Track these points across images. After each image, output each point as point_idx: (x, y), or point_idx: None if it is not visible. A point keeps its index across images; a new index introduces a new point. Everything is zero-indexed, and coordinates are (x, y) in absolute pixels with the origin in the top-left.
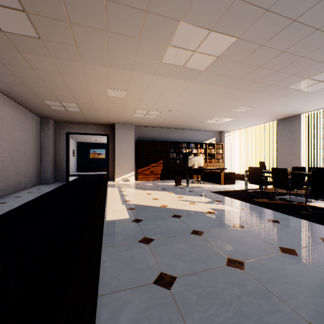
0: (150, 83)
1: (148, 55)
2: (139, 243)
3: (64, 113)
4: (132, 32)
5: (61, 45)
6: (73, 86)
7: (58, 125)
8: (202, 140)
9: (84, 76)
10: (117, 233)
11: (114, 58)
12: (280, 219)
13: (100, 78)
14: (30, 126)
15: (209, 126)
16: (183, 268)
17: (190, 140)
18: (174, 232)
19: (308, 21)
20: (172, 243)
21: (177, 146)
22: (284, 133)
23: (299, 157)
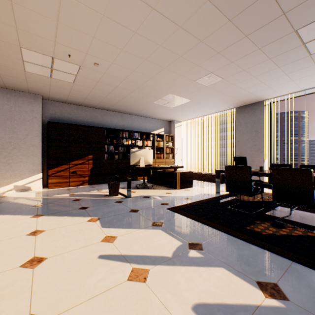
0: None
1: None
2: None
3: None
4: None
5: None
6: None
7: None
8: (148, 130)
9: None
10: None
11: None
12: None
13: None
14: None
15: (158, 110)
16: None
17: (133, 129)
18: None
19: None
20: None
21: (115, 135)
22: (245, 124)
23: (263, 151)
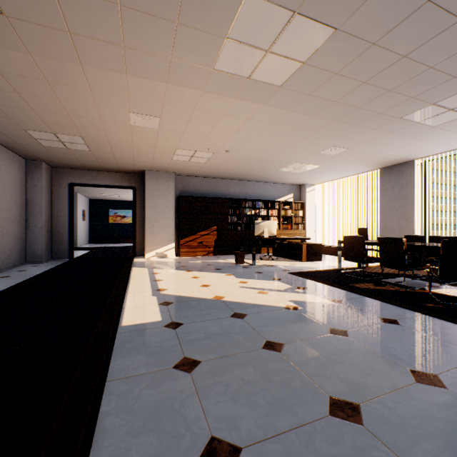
0: (196, 105)
1: (193, 55)
2: (175, 370)
3: (64, 152)
4: (164, 9)
5: (42, 29)
6: (72, 107)
7: (56, 172)
8: (274, 198)
9: (89, 90)
10: (137, 350)
11: (137, 58)
12: (399, 317)
13: (117, 94)
14: (8, 172)
15: (284, 176)
16: (253, 424)
17: (256, 197)
18: (235, 345)
19: (449, 3)
20: (232, 368)
21: (238, 205)
22: (391, 188)
23: (413, 221)
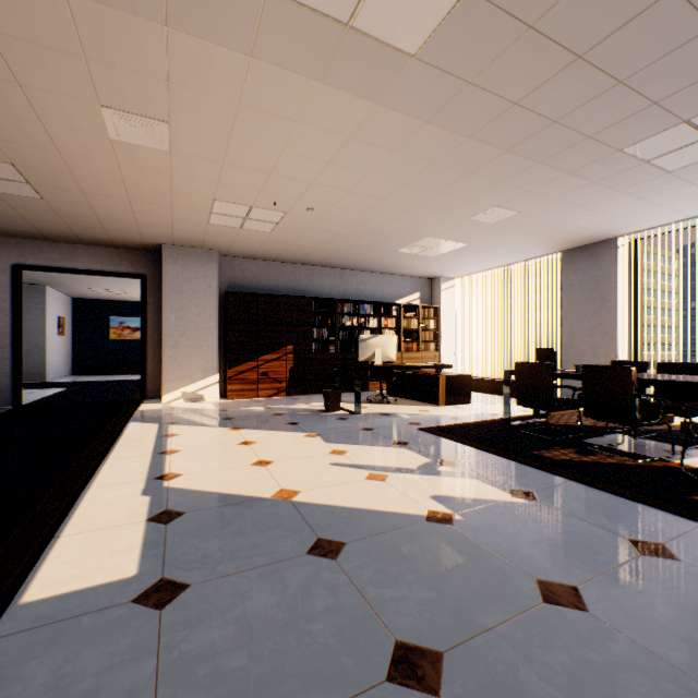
0: (241, 94)
1: None
2: None
3: None
4: None
5: None
6: None
7: None
8: (389, 298)
9: None
10: None
11: None
12: (664, 537)
13: (57, 52)
14: None
15: (407, 262)
16: None
17: (361, 296)
18: (313, 672)
19: None
20: None
21: (330, 310)
22: (579, 283)
23: (615, 337)
